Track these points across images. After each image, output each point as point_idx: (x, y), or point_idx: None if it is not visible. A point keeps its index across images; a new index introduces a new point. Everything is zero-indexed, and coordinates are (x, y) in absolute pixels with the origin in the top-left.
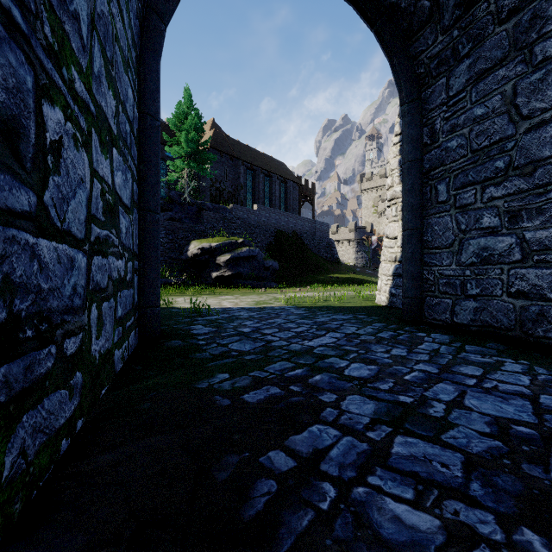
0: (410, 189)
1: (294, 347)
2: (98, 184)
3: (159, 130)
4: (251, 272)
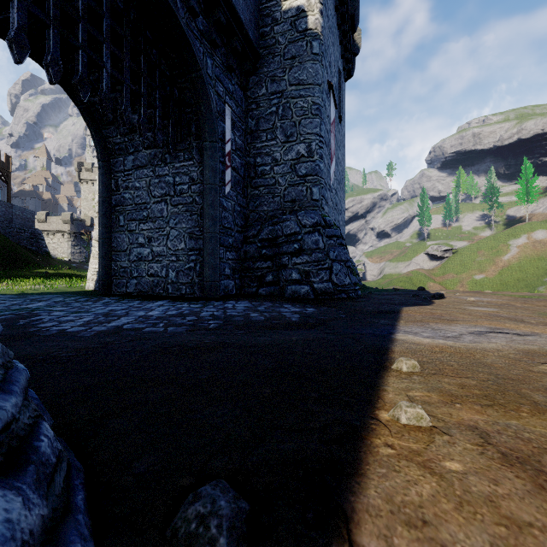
0: (104, 214)
1: (14, 308)
2: None
3: None
4: None
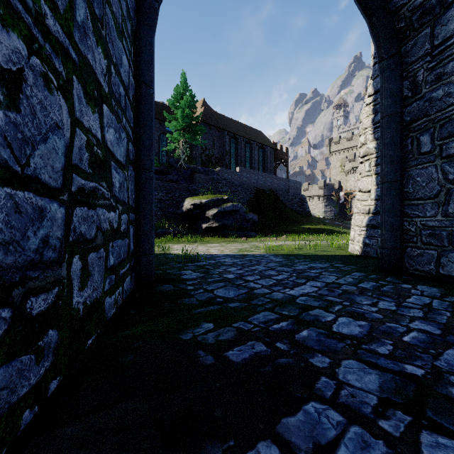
0: (389, 142)
1: (276, 295)
2: (83, 135)
3: (153, 97)
4: (234, 224)
